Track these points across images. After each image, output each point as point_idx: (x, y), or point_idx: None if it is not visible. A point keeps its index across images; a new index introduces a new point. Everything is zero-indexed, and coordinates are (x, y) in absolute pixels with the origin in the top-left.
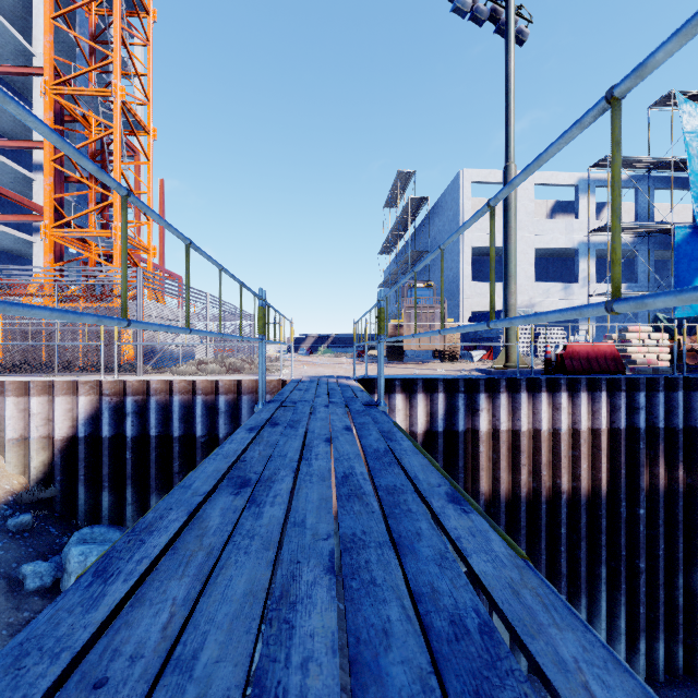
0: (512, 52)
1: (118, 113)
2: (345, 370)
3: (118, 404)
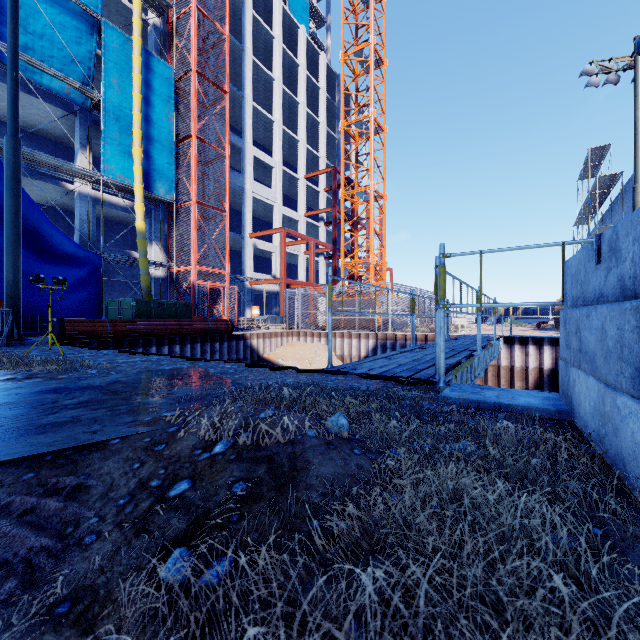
0: (638, 104)
1: (372, 198)
2: (504, 333)
3: (383, 343)
